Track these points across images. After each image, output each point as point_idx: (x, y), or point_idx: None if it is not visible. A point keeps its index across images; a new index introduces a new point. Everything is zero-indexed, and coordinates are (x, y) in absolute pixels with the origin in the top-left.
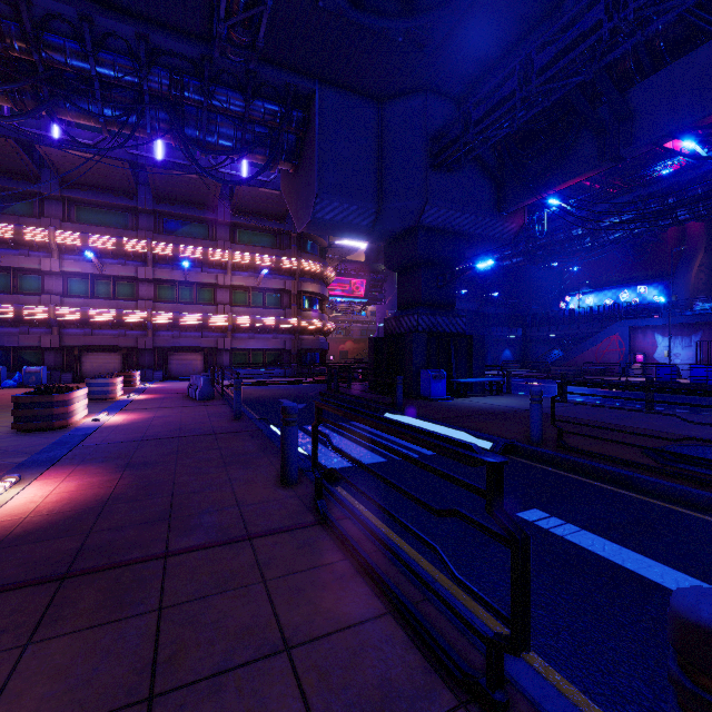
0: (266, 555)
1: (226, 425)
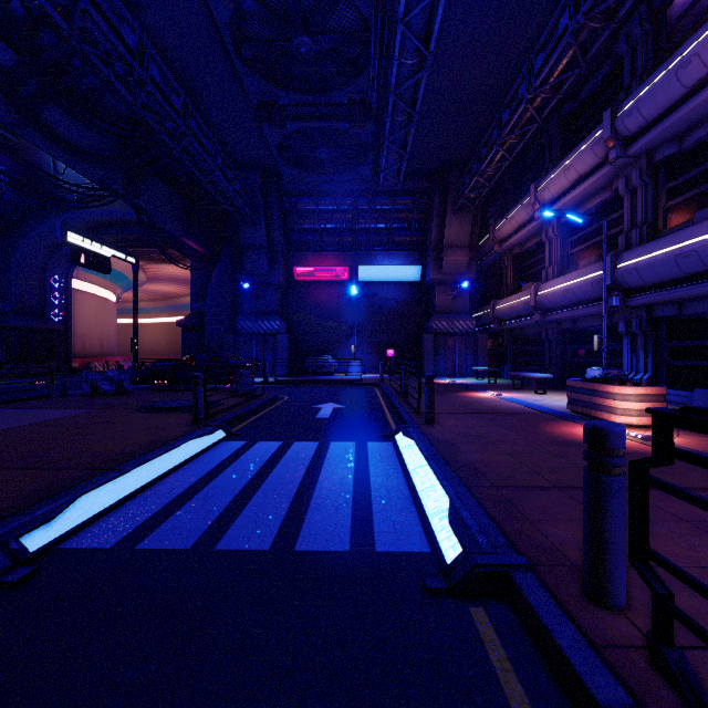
0: (442, 411)
1: (578, 525)
